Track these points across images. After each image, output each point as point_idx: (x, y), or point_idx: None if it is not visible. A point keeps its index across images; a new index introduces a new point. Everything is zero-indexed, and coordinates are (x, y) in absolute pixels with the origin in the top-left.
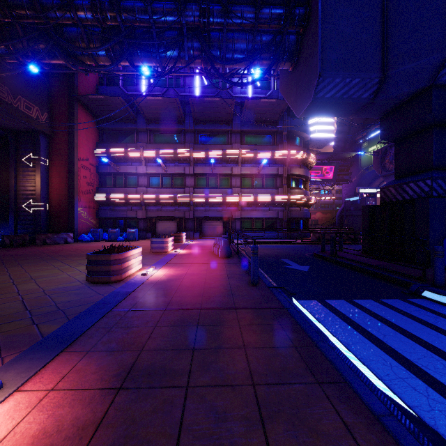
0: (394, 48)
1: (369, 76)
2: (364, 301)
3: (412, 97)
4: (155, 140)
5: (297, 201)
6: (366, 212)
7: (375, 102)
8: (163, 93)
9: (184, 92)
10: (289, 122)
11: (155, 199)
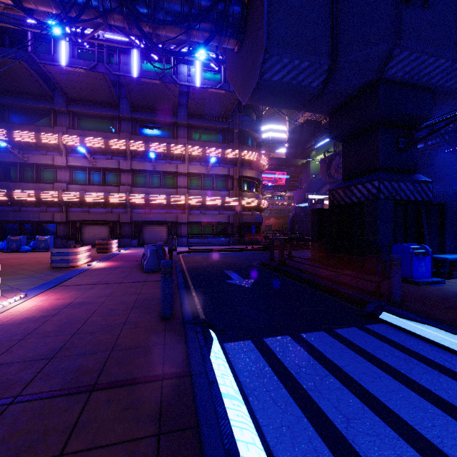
0: (344, 33)
1: (319, 61)
2: (315, 335)
3: (360, 93)
4: (81, 125)
5: (248, 205)
6: (315, 216)
7: (325, 94)
8: (90, 68)
9: (118, 71)
10: (240, 119)
11: (79, 198)
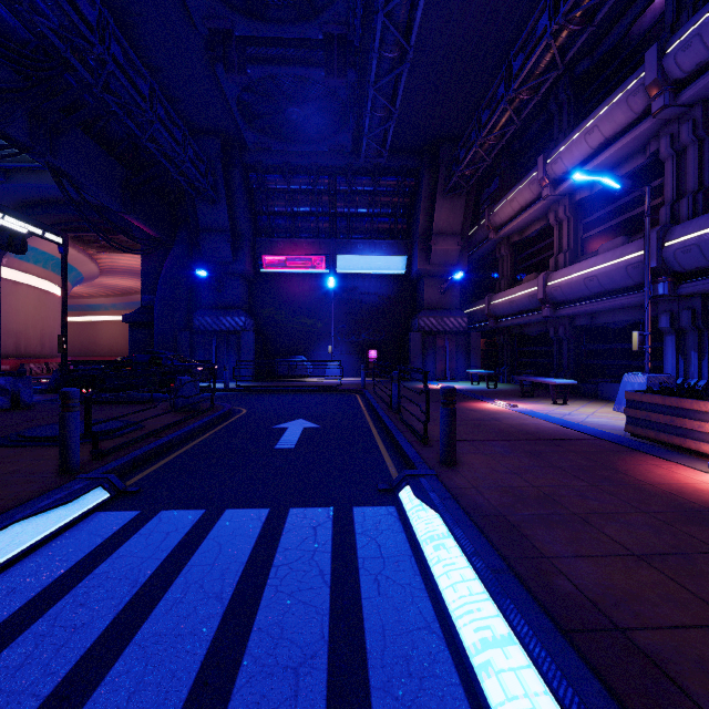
0: None
1: None
2: None
3: None
4: None
5: None
6: None
7: None
8: None
9: None
10: None
11: None
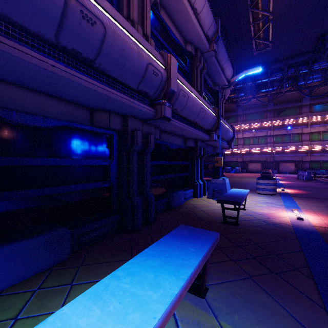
0: None
1: None
2: None
3: None
4: (247, 118)
5: None
6: None
7: None
8: None
9: None
10: None
11: (249, 151)
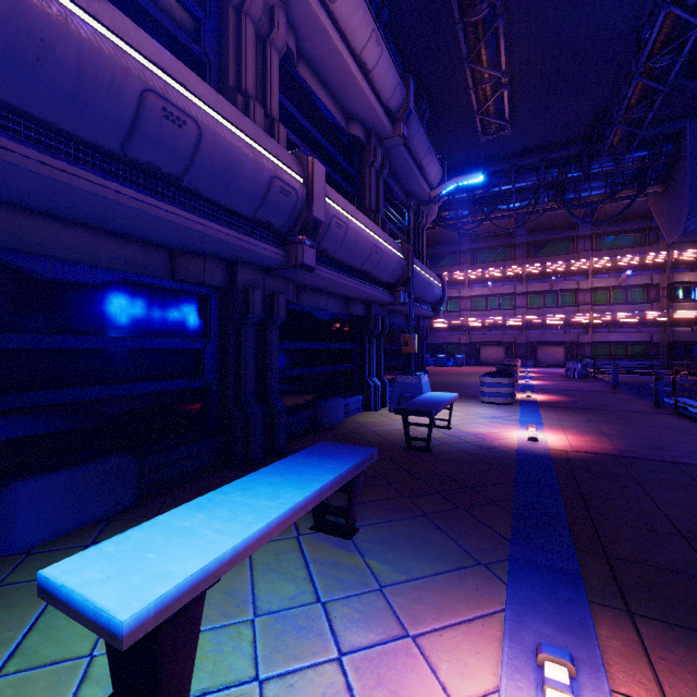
0: None
1: None
2: None
3: None
4: (479, 259)
5: (684, 319)
6: None
7: None
8: None
9: None
10: None
11: (481, 323)
